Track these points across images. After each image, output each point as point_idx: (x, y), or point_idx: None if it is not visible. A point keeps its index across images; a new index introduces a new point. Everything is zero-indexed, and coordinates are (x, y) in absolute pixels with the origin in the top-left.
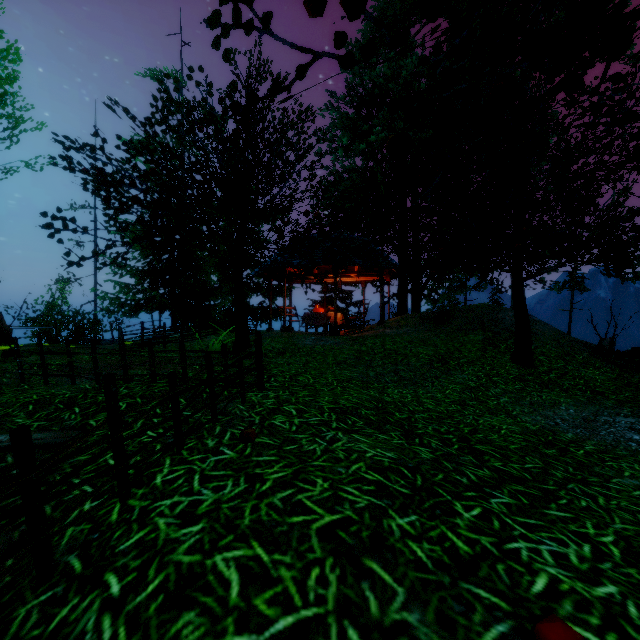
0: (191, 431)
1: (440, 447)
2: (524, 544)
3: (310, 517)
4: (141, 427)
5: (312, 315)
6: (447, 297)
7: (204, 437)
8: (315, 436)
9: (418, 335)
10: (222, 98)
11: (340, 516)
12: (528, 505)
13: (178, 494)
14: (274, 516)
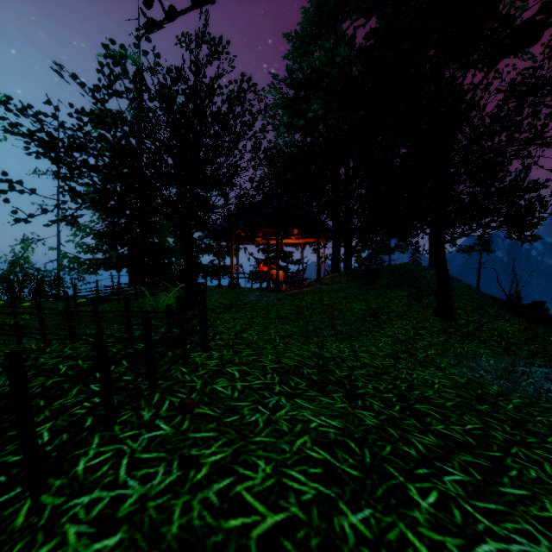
0: (126, 402)
1: (382, 409)
2: (494, 545)
3: (250, 519)
4: (76, 395)
5: (257, 273)
6: (374, 257)
7: (140, 407)
8: (257, 403)
9: (351, 291)
10: (171, 69)
11: (285, 515)
12: (482, 482)
13: (99, 487)
14: (208, 519)
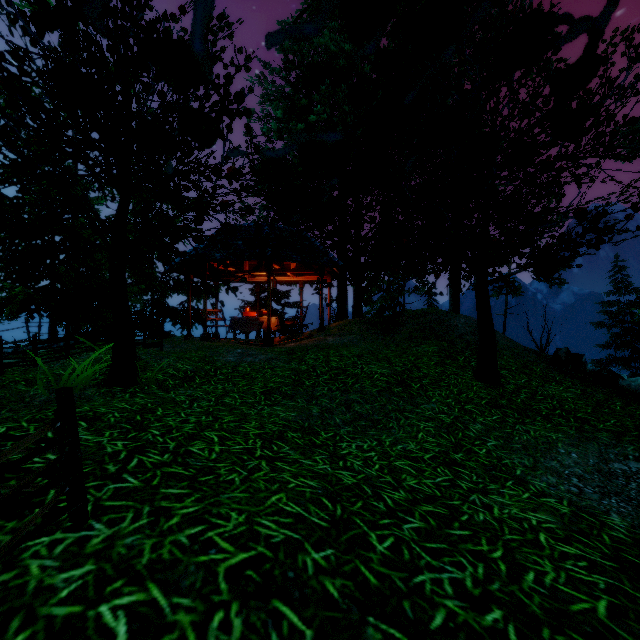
0: None
1: None
2: None
3: None
4: None
5: (241, 320)
6: (385, 299)
7: None
8: None
9: (366, 345)
10: None
11: None
12: None
13: None
14: None
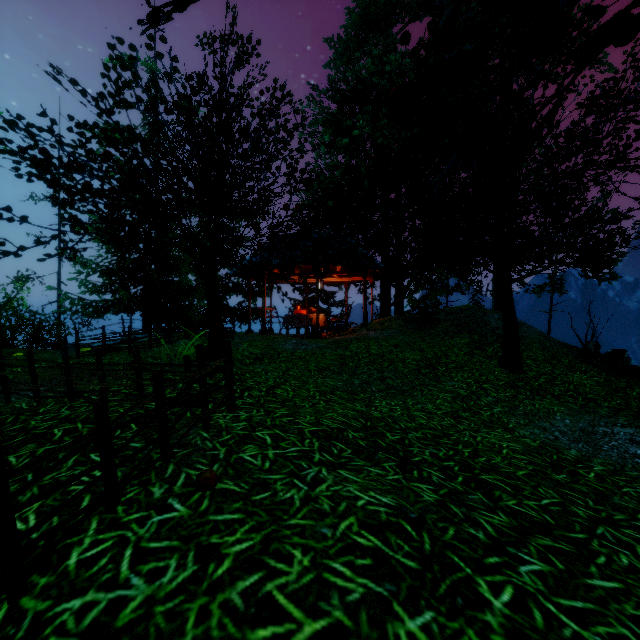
0: (132, 476)
1: (443, 481)
2: None
3: (283, 628)
4: (72, 467)
5: (293, 317)
6: (429, 298)
7: (150, 482)
8: (293, 476)
9: (403, 338)
10: (191, 76)
11: (326, 622)
12: (565, 572)
13: (95, 587)
14: (230, 628)
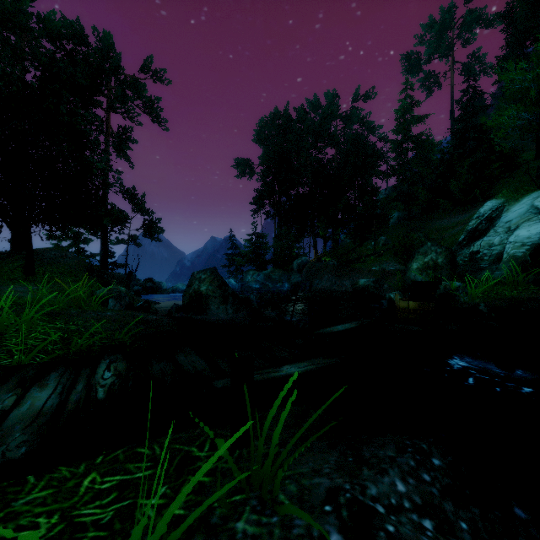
0: None
1: None
2: None
3: None
4: None
5: None
6: (72, 245)
7: None
8: None
9: None
10: None
11: None
12: None
13: None
14: None
